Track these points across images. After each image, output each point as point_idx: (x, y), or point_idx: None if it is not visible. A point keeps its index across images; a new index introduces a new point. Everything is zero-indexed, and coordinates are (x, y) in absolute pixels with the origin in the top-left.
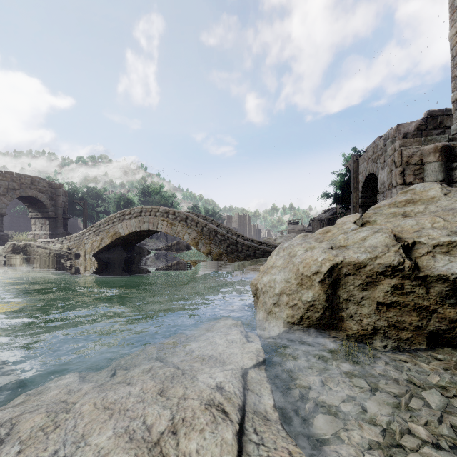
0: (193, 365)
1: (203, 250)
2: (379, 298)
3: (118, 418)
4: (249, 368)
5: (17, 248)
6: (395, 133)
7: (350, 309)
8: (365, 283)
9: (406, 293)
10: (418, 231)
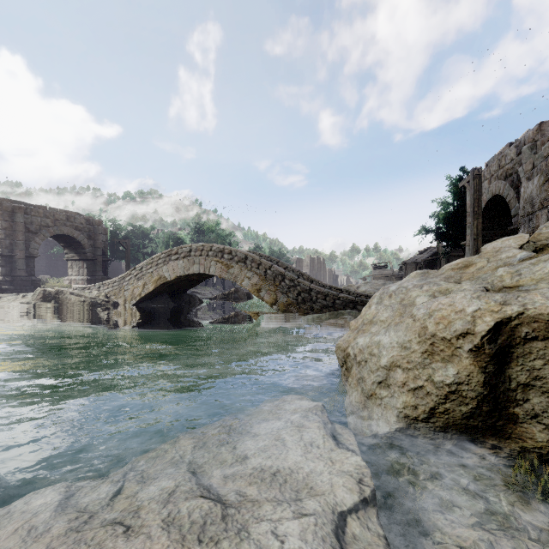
0: (243, 493)
1: (266, 300)
2: None
3: None
4: (347, 514)
5: (48, 295)
6: (535, 136)
7: (533, 403)
8: None
9: None
10: None
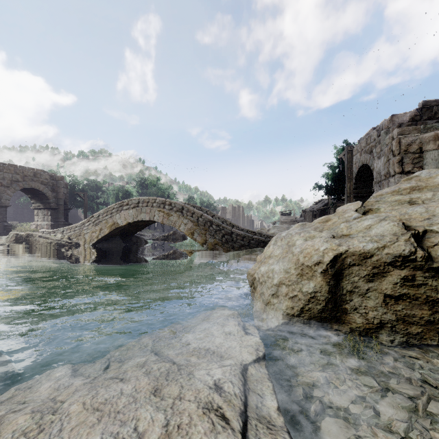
0: (189, 359)
1: (198, 240)
2: (387, 290)
3: (108, 423)
4: (249, 364)
5: (20, 237)
6: (389, 124)
7: (355, 301)
8: (372, 274)
9: (417, 285)
10: (429, 219)
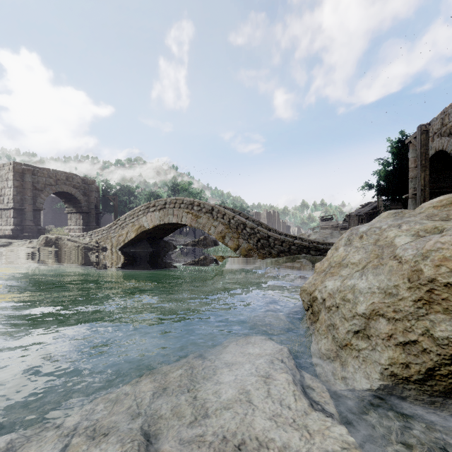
0: None
1: (230, 245)
2: None
3: None
4: None
5: (49, 241)
6: None
7: None
8: None
9: None
10: None
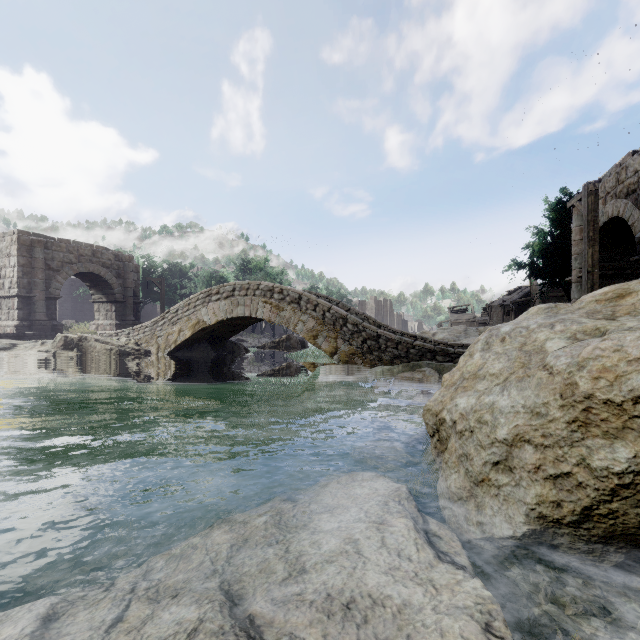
0: None
1: (324, 348)
2: None
3: None
4: None
5: (70, 342)
6: None
7: None
8: None
9: None
10: None
